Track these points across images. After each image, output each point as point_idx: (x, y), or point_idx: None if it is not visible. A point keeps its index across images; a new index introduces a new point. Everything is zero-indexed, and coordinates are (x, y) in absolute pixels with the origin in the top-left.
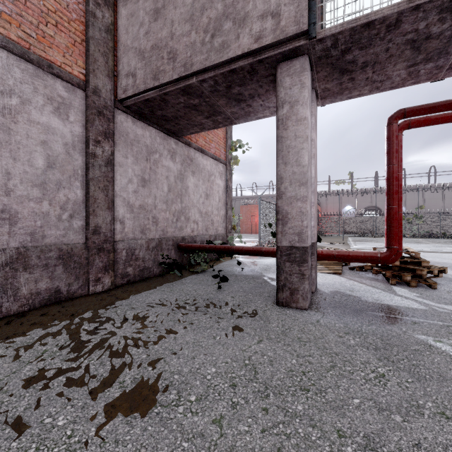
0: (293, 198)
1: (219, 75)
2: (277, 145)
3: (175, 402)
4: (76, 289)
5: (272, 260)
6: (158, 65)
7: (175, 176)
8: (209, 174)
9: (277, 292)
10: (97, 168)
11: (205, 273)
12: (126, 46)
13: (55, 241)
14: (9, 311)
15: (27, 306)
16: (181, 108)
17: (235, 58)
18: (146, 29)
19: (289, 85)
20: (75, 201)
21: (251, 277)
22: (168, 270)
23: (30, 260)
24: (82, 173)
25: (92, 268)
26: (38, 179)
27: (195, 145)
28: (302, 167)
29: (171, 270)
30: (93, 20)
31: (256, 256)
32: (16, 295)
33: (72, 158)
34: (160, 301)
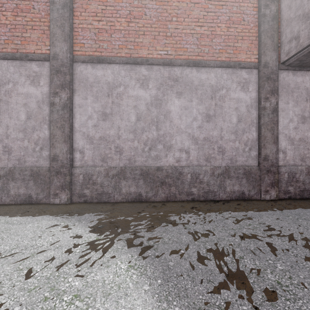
0: None
1: None
2: None
3: None
4: (253, 194)
5: None
6: None
7: None
8: None
9: None
10: (266, 116)
11: None
12: (288, 20)
13: (241, 164)
14: (222, 198)
15: (229, 198)
16: None
17: None
18: None
19: None
20: (252, 140)
21: None
22: None
23: (230, 173)
24: (256, 121)
25: (263, 183)
26: (233, 129)
27: None
28: None
29: None
30: (263, 19)
31: None
32: (224, 190)
33: (250, 113)
34: None
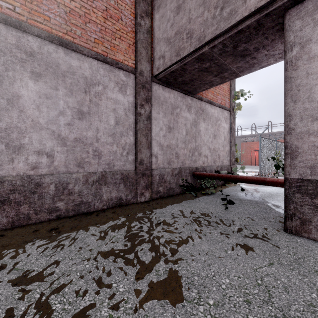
0: (304, 133)
1: (227, 39)
2: (285, 85)
3: (196, 300)
4: (130, 199)
5: (274, 189)
6: (179, 45)
7: (191, 123)
8: (216, 120)
9: (285, 220)
10: (141, 122)
11: (213, 195)
12: (158, 39)
13: (119, 169)
14: (98, 208)
15: (106, 206)
16: (195, 72)
17: (242, 20)
18: (171, 22)
19: (300, 27)
20: (129, 144)
21: (254, 202)
22: (186, 190)
23: (107, 179)
24: (133, 126)
25: (139, 186)
26: (111, 131)
27: (205, 99)
28: (316, 102)
29: (188, 190)
30: (139, 28)
31: (259, 184)
32: (101, 199)
33: (128, 117)
34: (181, 213)
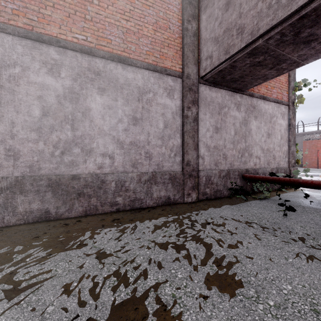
0: None
1: (286, 27)
2: None
3: (254, 298)
4: (177, 198)
5: None
6: (229, 42)
7: (240, 122)
8: (270, 116)
9: None
10: (188, 124)
11: (268, 200)
12: (205, 40)
13: (167, 169)
14: (149, 205)
15: (156, 204)
16: (246, 68)
17: (306, 3)
18: (219, 21)
19: None
20: (177, 146)
21: None
22: (234, 193)
23: (157, 179)
24: (180, 128)
25: (186, 187)
26: (160, 134)
27: (257, 95)
28: None
29: (236, 194)
30: (186, 33)
31: None
32: (151, 197)
33: (175, 120)
34: (231, 216)
